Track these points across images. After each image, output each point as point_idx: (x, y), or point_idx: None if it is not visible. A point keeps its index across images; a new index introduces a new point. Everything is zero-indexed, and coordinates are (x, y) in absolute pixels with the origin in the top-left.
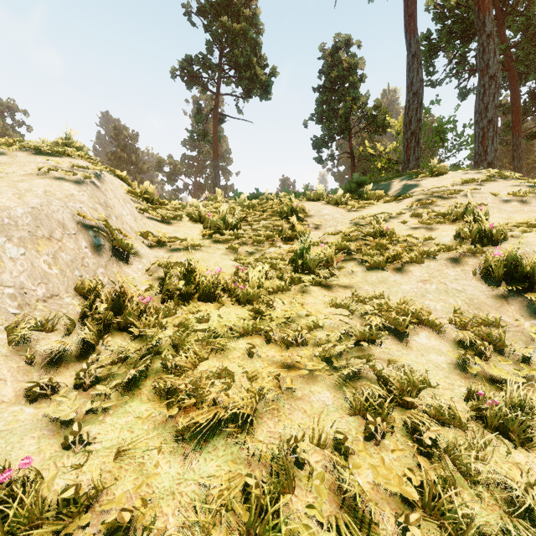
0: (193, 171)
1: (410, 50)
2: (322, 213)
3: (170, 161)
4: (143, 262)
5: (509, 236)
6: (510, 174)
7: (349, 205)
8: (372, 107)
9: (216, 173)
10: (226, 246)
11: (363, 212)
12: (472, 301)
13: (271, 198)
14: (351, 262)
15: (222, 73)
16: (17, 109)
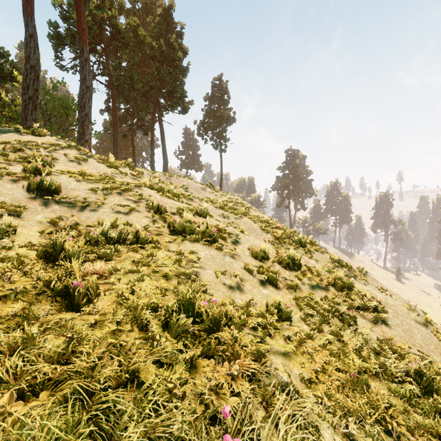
0: None
1: (28, 29)
2: None
3: None
4: None
5: (54, 174)
6: (82, 149)
7: None
8: None
9: None
10: None
11: None
12: (16, 199)
13: None
14: None
15: None
16: None
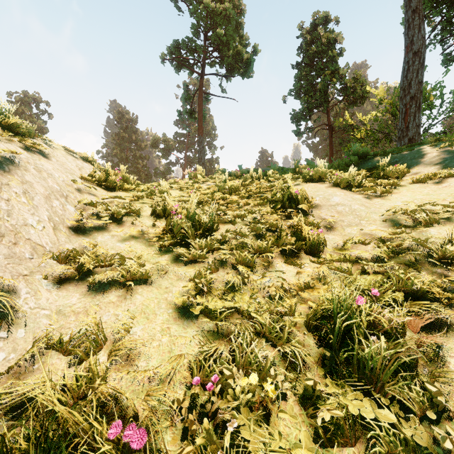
0: (183, 146)
1: (410, 5)
2: (333, 202)
3: (164, 138)
4: (15, 339)
5: None
6: None
7: (367, 188)
8: (351, 79)
9: (201, 148)
10: (192, 270)
11: (392, 199)
12: None
13: (257, 177)
14: (447, 337)
15: (206, 54)
16: (40, 100)
